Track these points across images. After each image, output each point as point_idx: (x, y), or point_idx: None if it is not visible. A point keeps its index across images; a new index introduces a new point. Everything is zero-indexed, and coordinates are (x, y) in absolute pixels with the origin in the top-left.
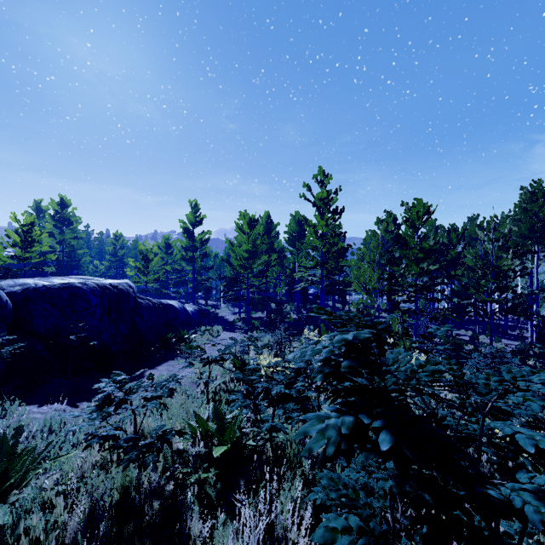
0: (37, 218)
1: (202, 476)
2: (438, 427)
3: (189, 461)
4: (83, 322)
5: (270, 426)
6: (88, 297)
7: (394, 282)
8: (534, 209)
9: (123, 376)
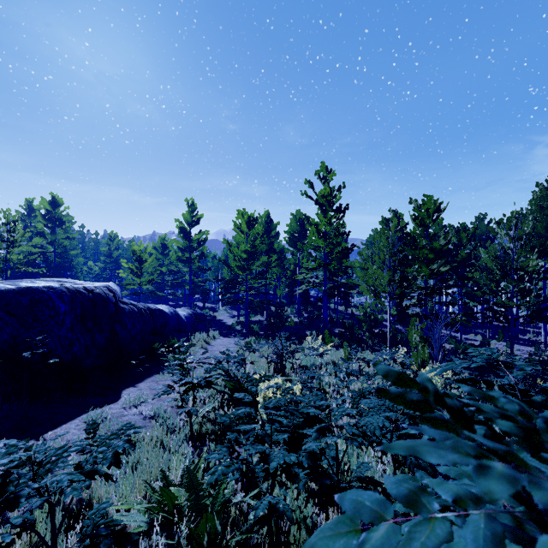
0: (29, 218)
1: None
2: None
3: None
4: (48, 333)
5: (268, 506)
6: (54, 303)
7: (407, 285)
8: None
9: (10, 457)
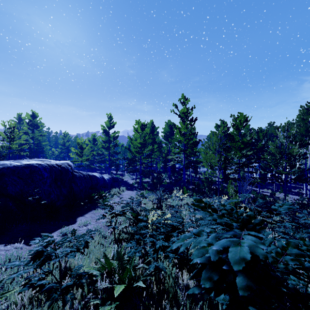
0: (19, 124)
1: (106, 309)
2: (305, 307)
3: (99, 291)
4: (38, 188)
5: (155, 266)
6: (42, 172)
7: (228, 162)
8: (308, 119)
9: (48, 239)
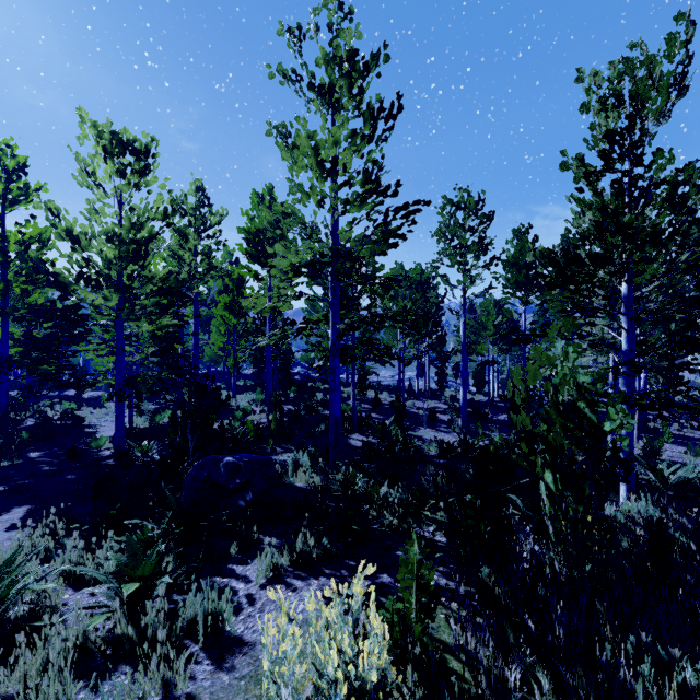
0: None
1: None
2: None
3: None
4: None
5: None
6: None
7: None
8: None
9: None
